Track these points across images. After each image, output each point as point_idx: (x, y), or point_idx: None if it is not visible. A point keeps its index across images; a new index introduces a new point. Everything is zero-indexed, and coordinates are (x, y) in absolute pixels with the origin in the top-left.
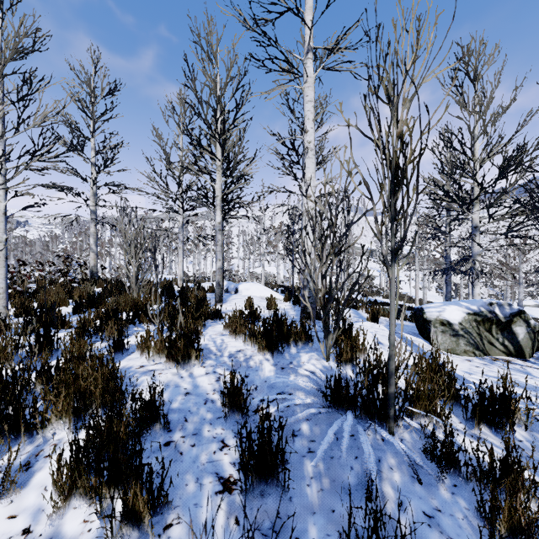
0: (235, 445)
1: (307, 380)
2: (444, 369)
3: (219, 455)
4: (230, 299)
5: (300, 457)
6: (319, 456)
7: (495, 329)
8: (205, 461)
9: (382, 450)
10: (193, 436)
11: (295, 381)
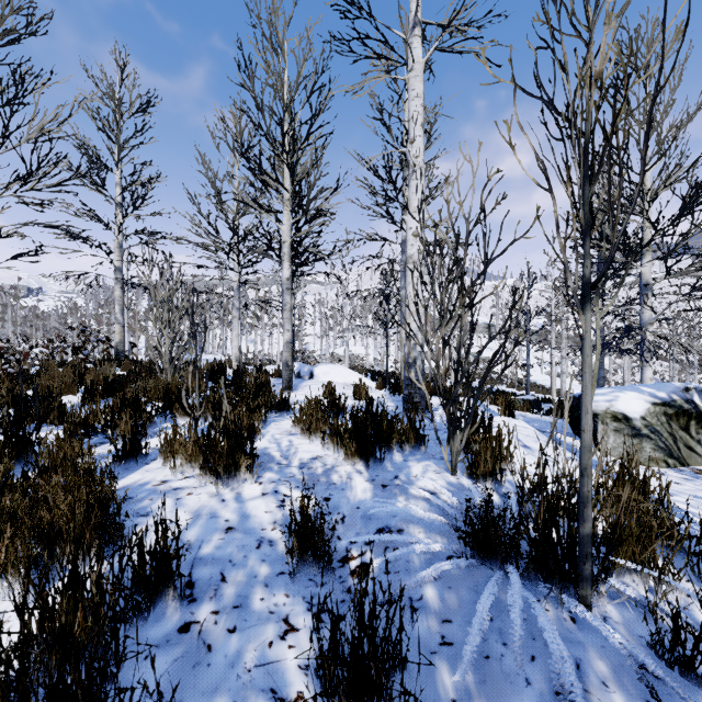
0: (308, 627)
1: (426, 506)
2: (645, 488)
3: (279, 649)
4: (302, 385)
5: (427, 655)
6: (468, 661)
7: (695, 427)
8: (253, 665)
9: (578, 643)
10: (233, 611)
11: (410, 510)
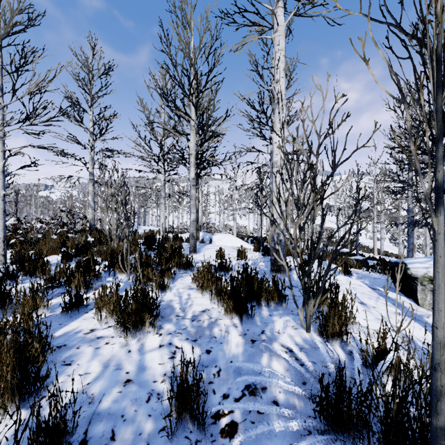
0: None
1: (286, 365)
2: None
3: None
4: (203, 249)
5: None
6: None
7: None
8: None
9: None
10: None
11: (271, 381)
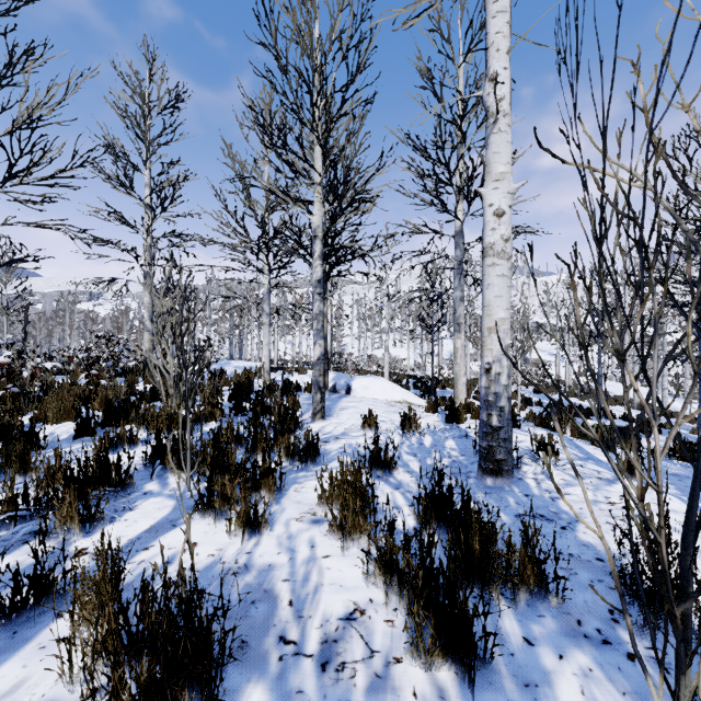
0: None
1: None
2: None
3: None
4: (337, 409)
5: None
6: None
7: None
8: None
9: None
10: None
11: None
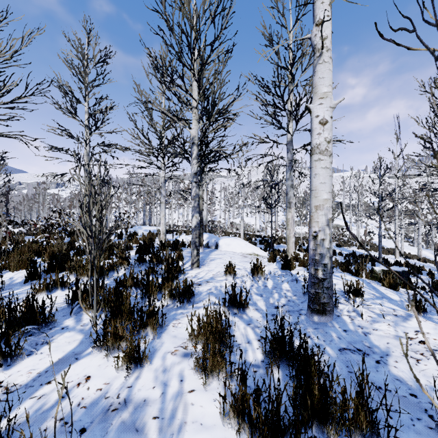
0: None
1: None
2: None
3: None
4: (208, 260)
5: None
6: None
7: None
8: None
9: None
10: None
11: None
